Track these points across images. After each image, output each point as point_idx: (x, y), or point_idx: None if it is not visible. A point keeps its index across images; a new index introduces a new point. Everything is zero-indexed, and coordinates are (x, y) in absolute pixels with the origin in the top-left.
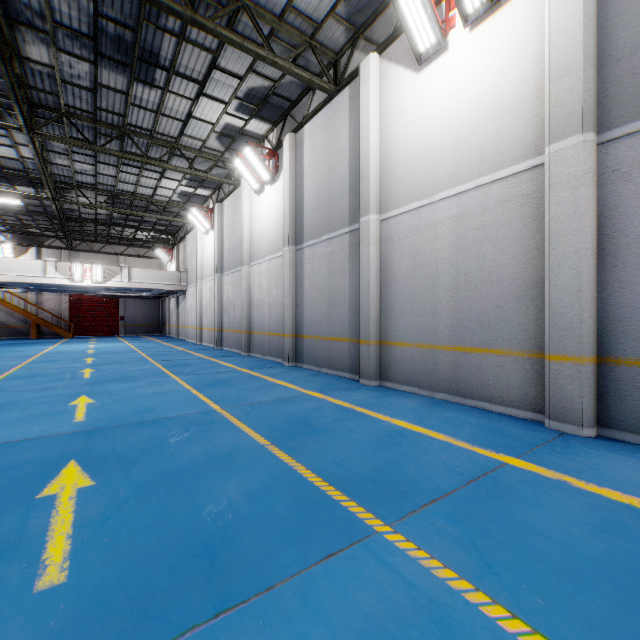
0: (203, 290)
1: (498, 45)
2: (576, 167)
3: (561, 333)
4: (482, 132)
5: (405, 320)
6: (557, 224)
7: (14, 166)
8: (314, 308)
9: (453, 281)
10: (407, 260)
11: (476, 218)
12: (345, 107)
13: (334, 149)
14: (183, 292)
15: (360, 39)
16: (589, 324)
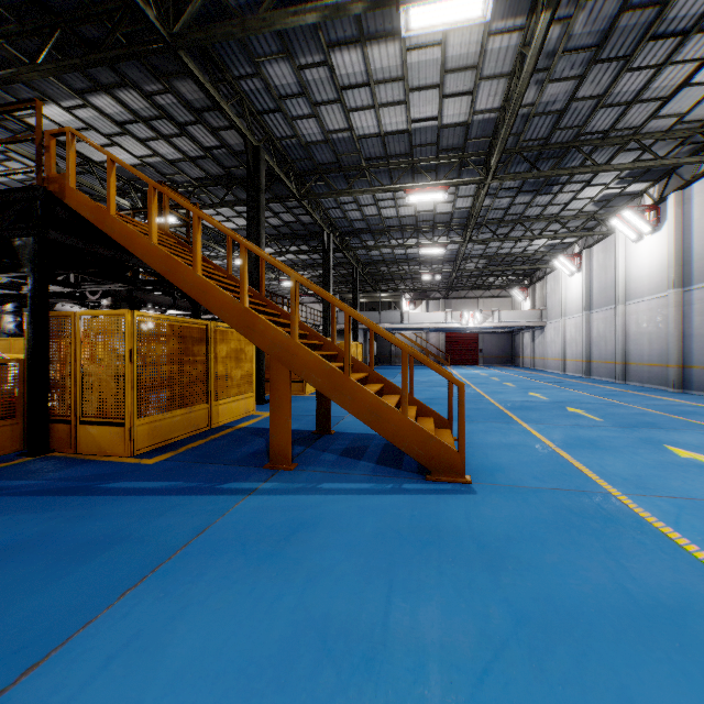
0: (566, 326)
1: None
2: None
3: None
4: None
5: None
6: None
7: (438, 255)
8: (703, 342)
9: None
10: None
11: None
12: None
13: None
14: (541, 327)
15: None
16: None
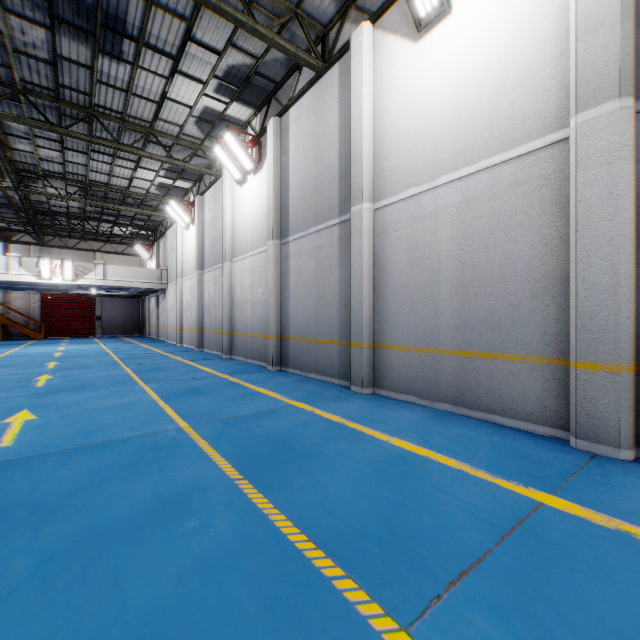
0: (183, 288)
1: (511, 4)
2: (610, 139)
3: (591, 336)
4: (492, 105)
5: (402, 321)
6: (586, 207)
7: None
8: (300, 307)
9: (457, 276)
10: (404, 253)
11: (485, 204)
12: (334, 86)
13: (322, 133)
14: (163, 291)
15: (351, 10)
16: (626, 326)
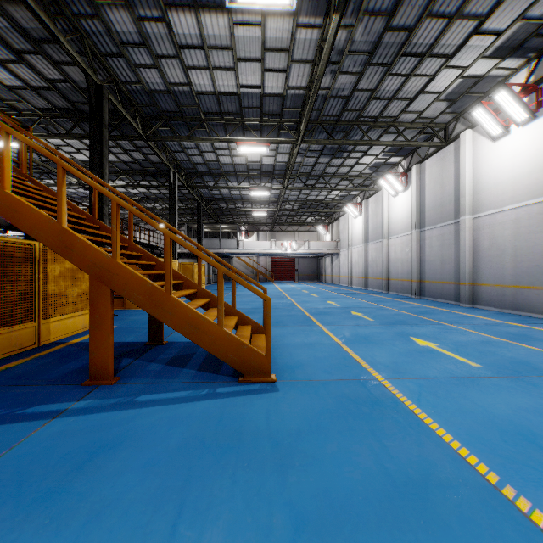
0: (352, 253)
1: (535, 136)
2: None
3: None
4: (527, 178)
5: (487, 272)
6: None
7: (265, 197)
8: (432, 265)
9: (512, 252)
10: (488, 240)
11: (524, 221)
12: (451, 154)
13: (444, 176)
14: (336, 254)
15: (461, 117)
16: None
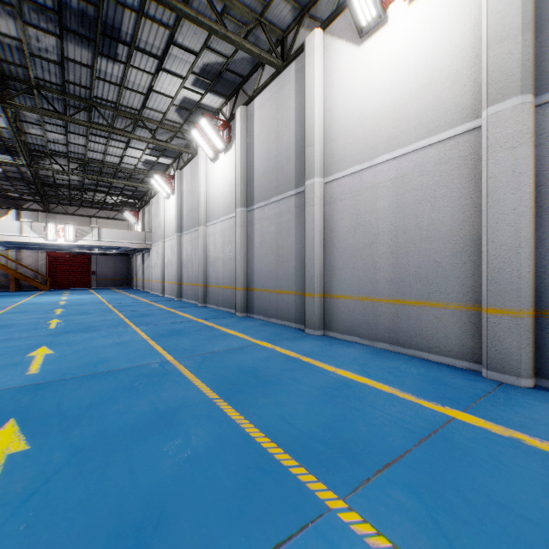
0: (165, 248)
1: (436, 16)
2: (514, 128)
3: (499, 287)
4: (420, 99)
5: (347, 275)
6: (495, 183)
7: None
8: (263, 264)
9: (392, 238)
10: (349, 219)
11: (415, 179)
12: (291, 80)
13: (281, 119)
14: (148, 250)
15: (305, 18)
16: (527, 279)
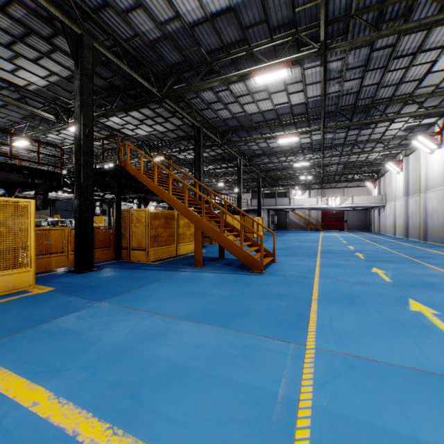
0: (396, 205)
1: None
2: None
3: None
4: None
5: None
6: None
7: (310, 164)
8: None
9: None
10: None
11: None
12: None
13: None
14: (383, 206)
15: None
16: None
